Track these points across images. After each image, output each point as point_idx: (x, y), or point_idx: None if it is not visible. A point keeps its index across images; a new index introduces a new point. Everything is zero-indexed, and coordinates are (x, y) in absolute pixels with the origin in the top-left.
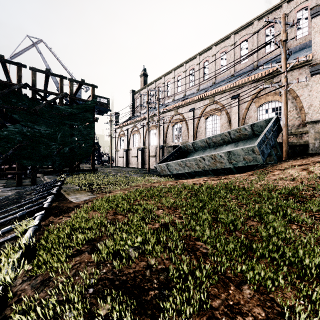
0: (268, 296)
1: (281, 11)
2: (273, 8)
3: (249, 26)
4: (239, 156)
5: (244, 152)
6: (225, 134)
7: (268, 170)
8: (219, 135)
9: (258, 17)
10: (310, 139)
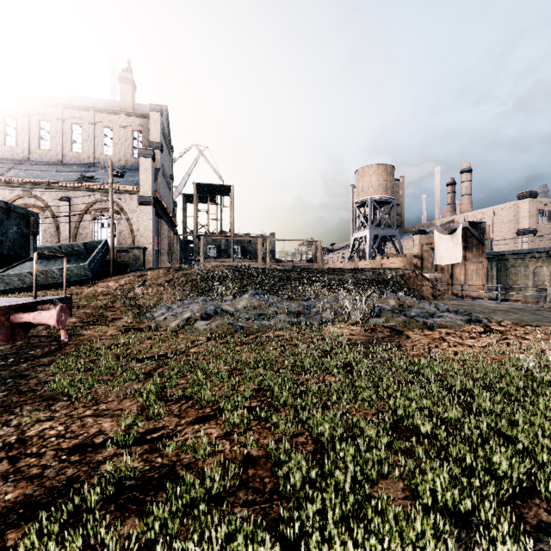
0: (84, 312)
1: (120, 119)
2: (112, 110)
3: (84, 110)
4: (73, 272)
5: (78, 269)
6: (55, 247)
7: (96, 282)
8: (47, 248)
9: (95, 108)
10: (130, 260)
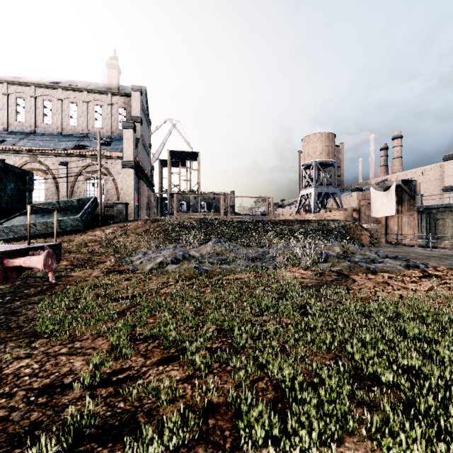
0: (75, 256)
1: (107, 98)
2: (101, 91)
3: (79, 91)
4: (68, 223)
5: (72, 220)
6: (54, 203)
7: (87, 232)
8: (48, 203)
9: (88, 90)
10: (115, 213)
